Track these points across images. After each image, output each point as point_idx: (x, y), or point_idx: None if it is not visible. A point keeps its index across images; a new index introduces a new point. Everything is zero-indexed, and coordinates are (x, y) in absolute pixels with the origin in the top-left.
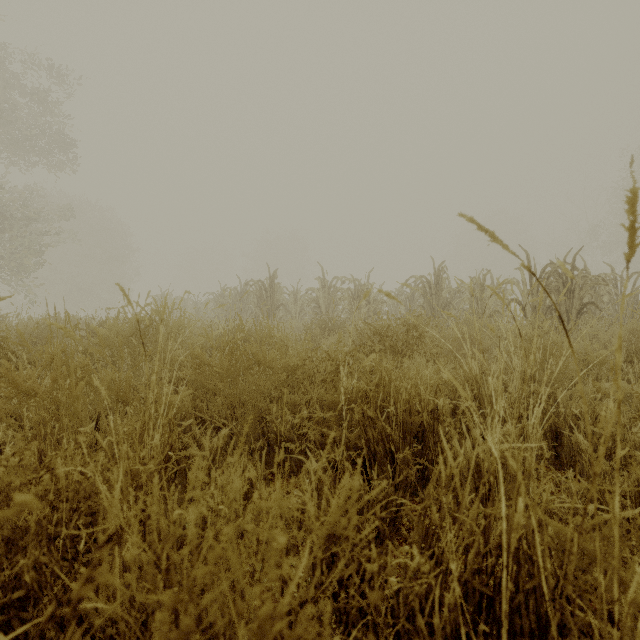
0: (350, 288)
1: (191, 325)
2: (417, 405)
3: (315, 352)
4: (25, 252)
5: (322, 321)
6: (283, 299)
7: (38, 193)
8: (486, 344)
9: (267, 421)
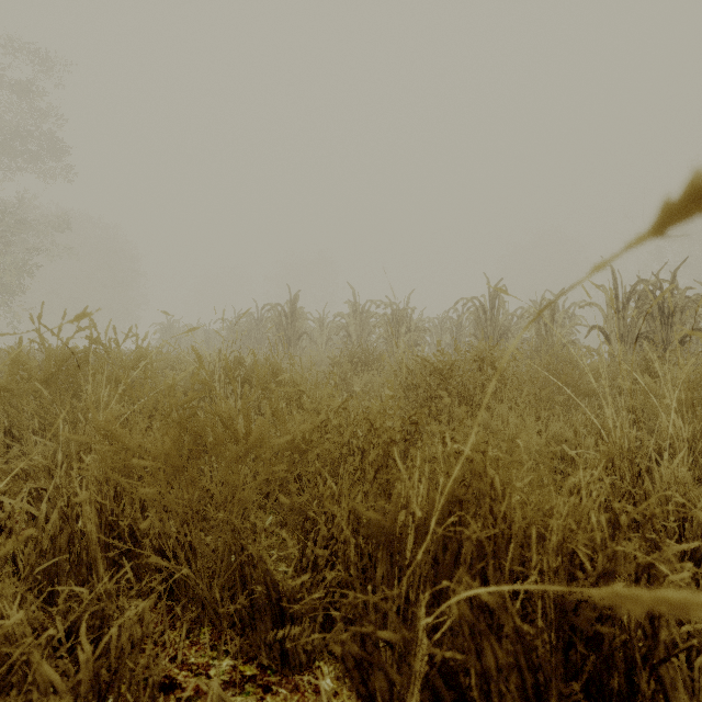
0: (386, 313)
1: (159, 360)
2: (581, 553)
3: (344, 408)
4: (6, 272)
5: (353, 353)
6: (307, 326)
7: (27, 206)
8: (589, 387)
9: (251, 549)
